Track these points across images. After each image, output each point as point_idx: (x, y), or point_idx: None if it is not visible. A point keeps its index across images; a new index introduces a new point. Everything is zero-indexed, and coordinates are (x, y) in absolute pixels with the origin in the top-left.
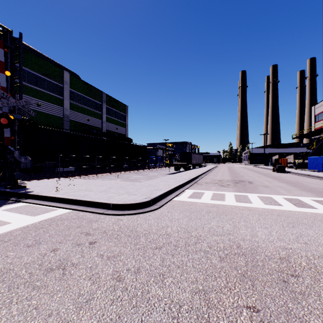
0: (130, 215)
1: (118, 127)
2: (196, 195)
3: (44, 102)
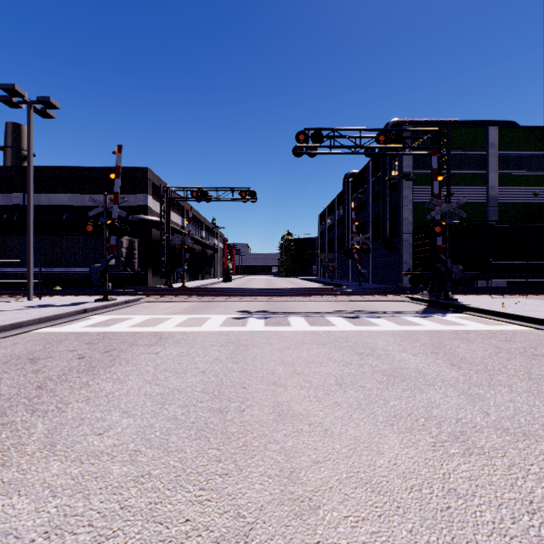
0: None
1: None
2: None
3: (458, 187)
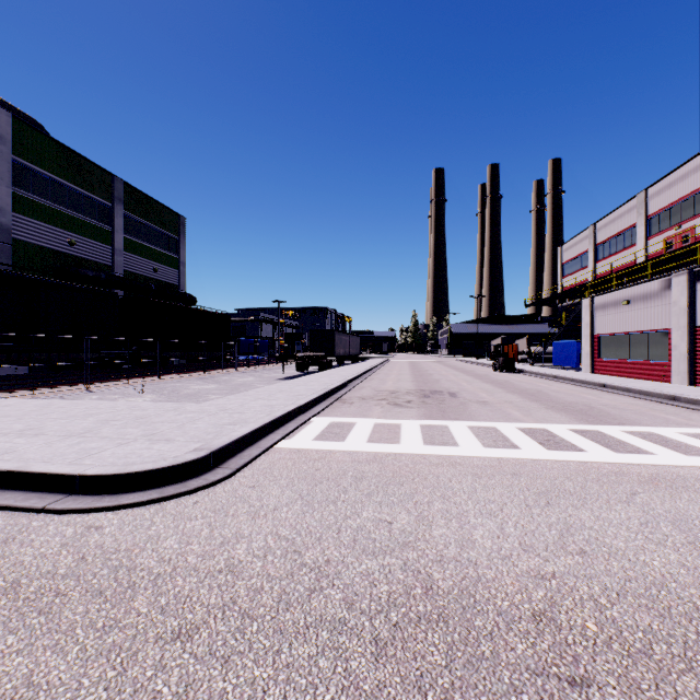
0: (137, 508)
1: (160, 268)
2: (336, 430)
3: None
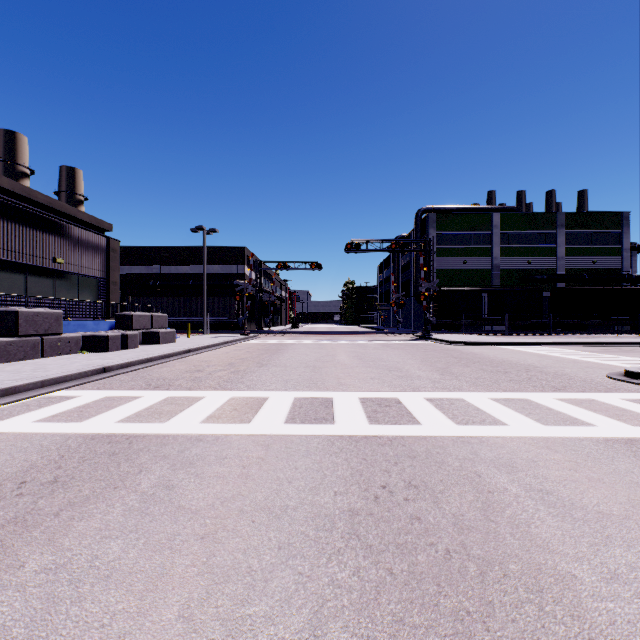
0: (452, 345)
1: (599, 259)
2: (526, 347)
3: (470, 258)
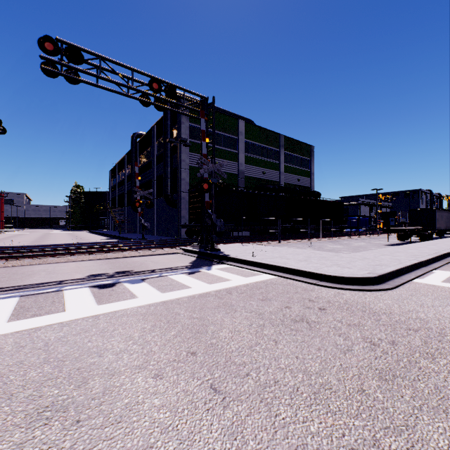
0: (352, 291)
1: (300, 178)
2: None
3: (221, 160)
